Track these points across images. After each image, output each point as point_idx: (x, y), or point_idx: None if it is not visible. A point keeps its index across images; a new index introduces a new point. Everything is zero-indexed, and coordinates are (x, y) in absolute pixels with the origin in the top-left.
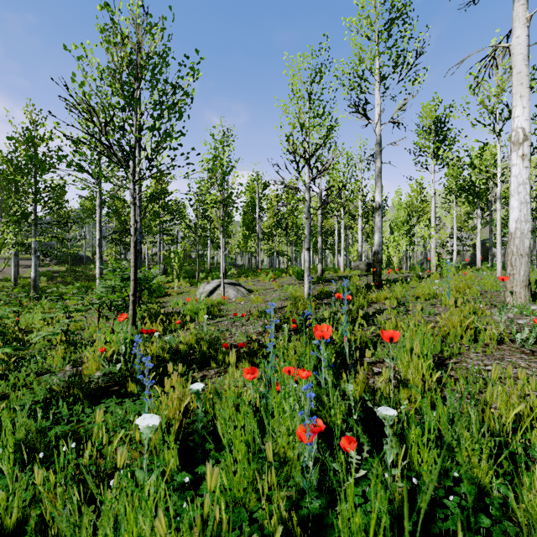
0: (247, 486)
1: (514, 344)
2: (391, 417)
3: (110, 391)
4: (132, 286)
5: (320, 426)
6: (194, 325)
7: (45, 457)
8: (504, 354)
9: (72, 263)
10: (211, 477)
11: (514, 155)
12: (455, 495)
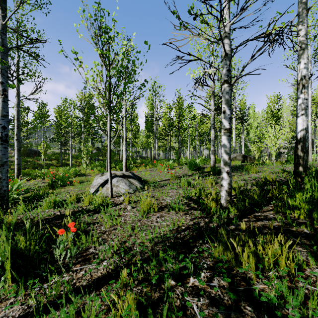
0: None
1: None
2: None
3: None
4: None
5: None
6: None
7: None
8: None
9: (29, 155)
10: None
11: None
12: None
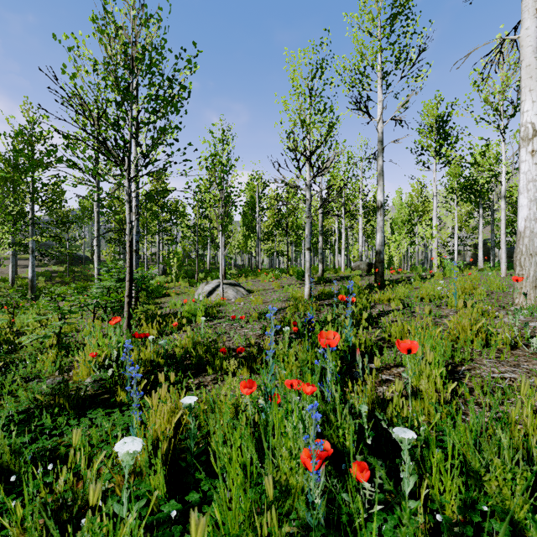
0: (243, 521)
1: (529, 349)
2: (409, 440)
3: (99, 399)
4: (128, 287)
5: (327, 449)
6: (191, 327)
7: (20, 479)
8: (519, 360)
9: (71, 263)
10: (197, 529)
11: (523, 151)
12: (483, 531)
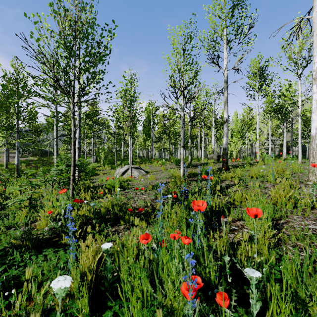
0: None
1: None
2: (256, 277)
3: (52, 241)
4: (72, 170)
5: (199, 283)
6: (111, 194)
7: None
8: None
9: (41, 155)
10: None
11: (315, 87)
12: None
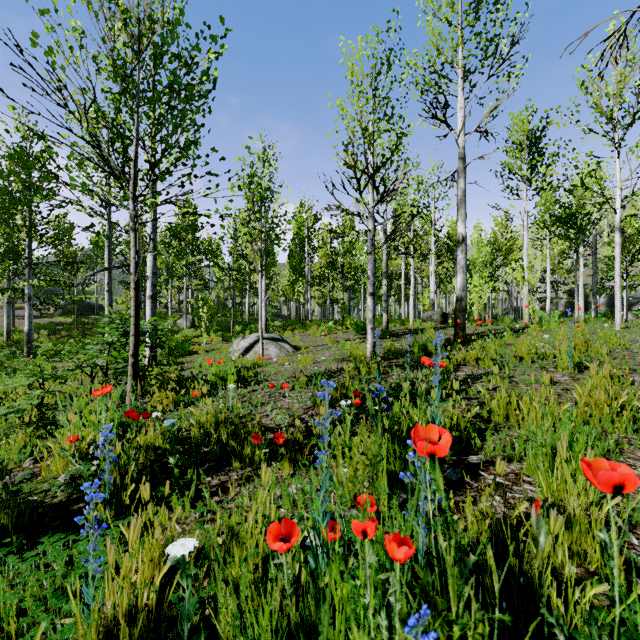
0: None
1: None
2: None
3: (70, 511)
4: (132, 343)
5: None
6: (219, 396)
7: None
8: None
9: (81, 313)
10: None
11: None
12: None
